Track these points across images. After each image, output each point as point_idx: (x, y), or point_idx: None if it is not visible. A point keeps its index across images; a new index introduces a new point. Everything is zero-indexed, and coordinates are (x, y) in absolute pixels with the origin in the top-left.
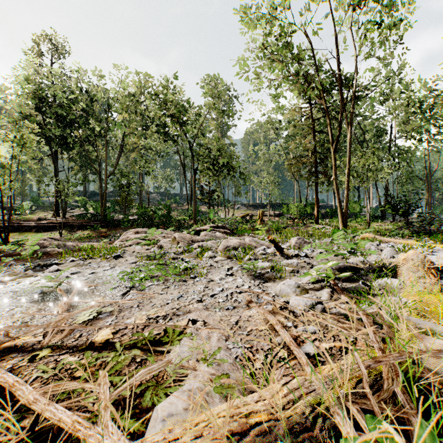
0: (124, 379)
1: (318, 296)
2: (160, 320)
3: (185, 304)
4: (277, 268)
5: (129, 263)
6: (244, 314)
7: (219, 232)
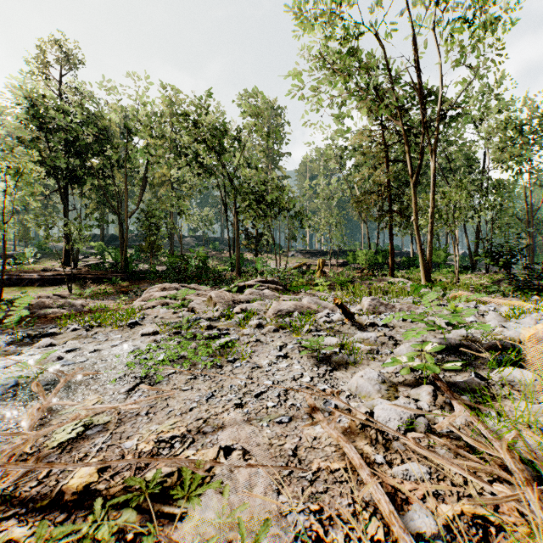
0: None
1: (414, 398)
2: (175, 445)
3: (217, 411)
4: (349, 346)
5: (148, 335)
6: (306, 434)
7: (269, 288)
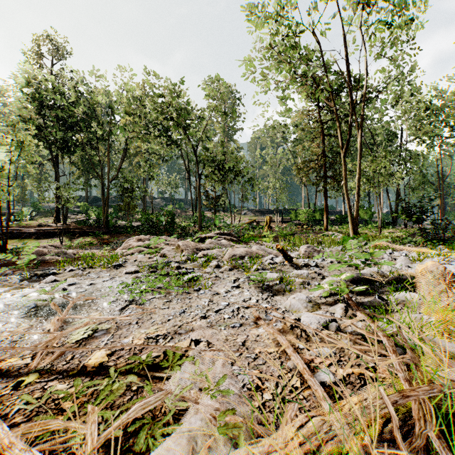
0: (116, 414)
1: (331, 312)
2: (160, 340)
3: (188, 320)
4: (287, 279)
5: (130, 273)
6: (252, 333)
7: (225, 239)
